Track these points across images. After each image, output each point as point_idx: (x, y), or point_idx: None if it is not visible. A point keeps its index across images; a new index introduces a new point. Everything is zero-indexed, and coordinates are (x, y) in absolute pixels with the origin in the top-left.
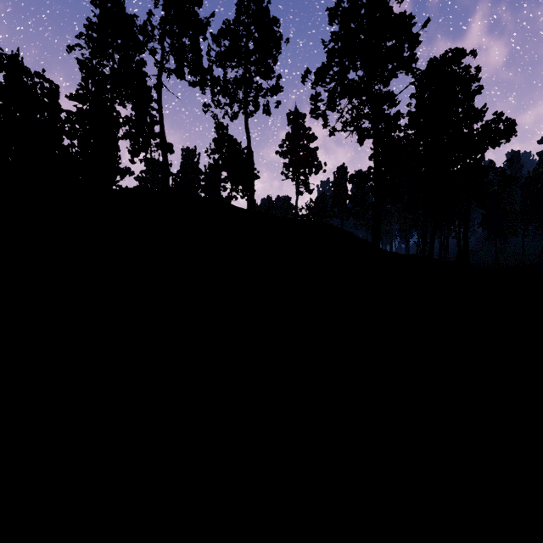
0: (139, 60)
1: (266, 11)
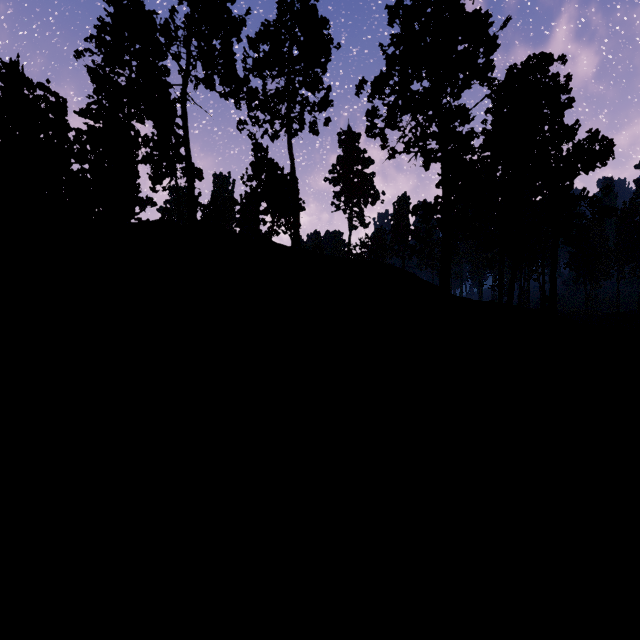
0: (160, 66)
1: (314, 10)
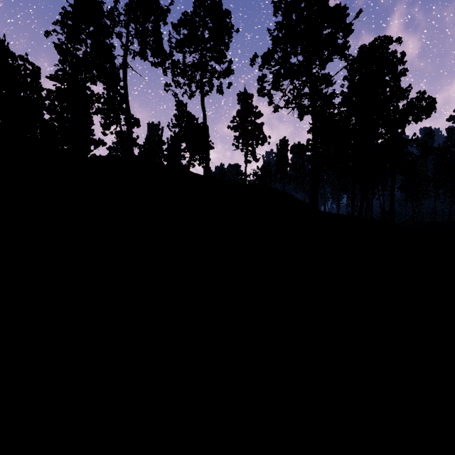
0: (106, 42)
1: (220, 4)
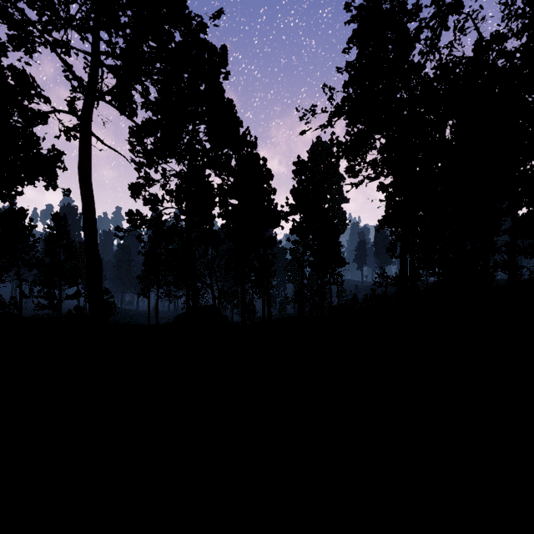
0: None
1: None
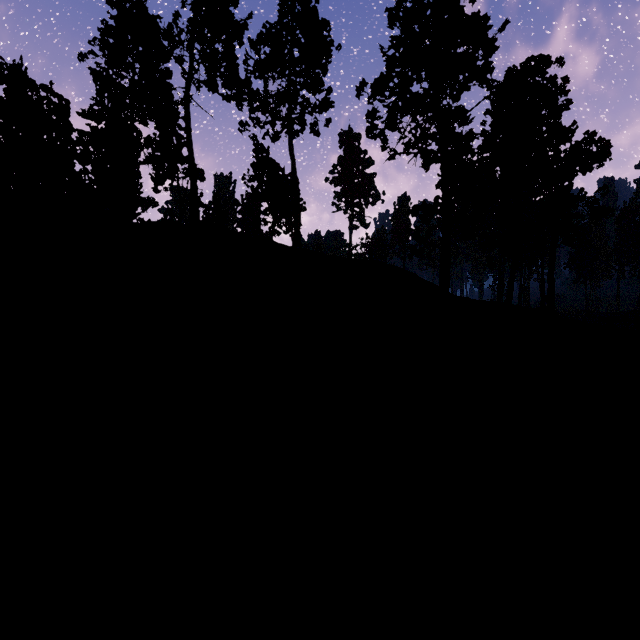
0: (163, 70)
1: (314, 12)
